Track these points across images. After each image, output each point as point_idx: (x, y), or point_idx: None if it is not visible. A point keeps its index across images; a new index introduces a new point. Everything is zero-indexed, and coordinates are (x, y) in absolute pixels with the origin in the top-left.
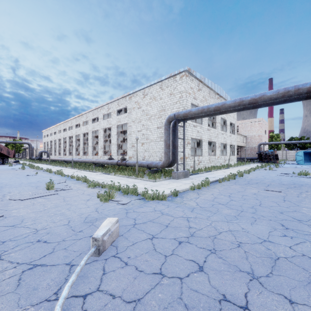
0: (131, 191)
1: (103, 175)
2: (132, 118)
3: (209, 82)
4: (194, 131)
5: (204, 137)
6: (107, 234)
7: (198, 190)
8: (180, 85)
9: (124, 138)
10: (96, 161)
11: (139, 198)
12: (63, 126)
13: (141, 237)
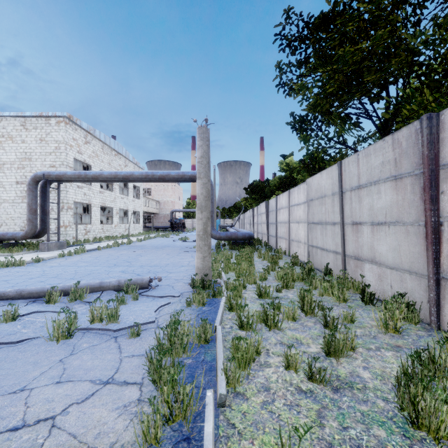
0: None
1: None
2: None
3: (101, 135)
4: (78, 194)
5: (94, 201)
6: None
7: (69, 257)
8: (57, 133)
9: None
10: None
11: None
12: None
13: None
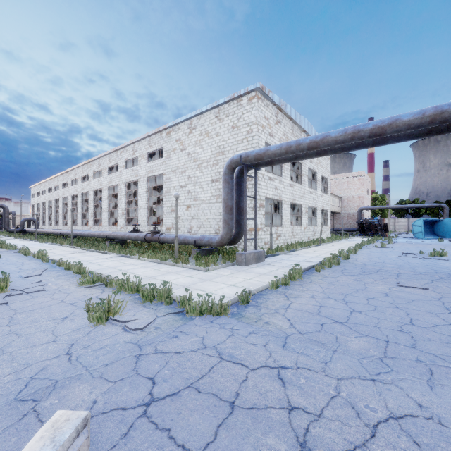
0: (159, 296)
1: (119, 258)
2: (172, 165)
3: (292, 111)
4: (269, 187)
5: (285, 197)
6: None
7: (286, 289)
8: (248, 113)
9: (161, 199)
10: (111, 234)
11: (174, 311)
12: (63, 179)
13: None
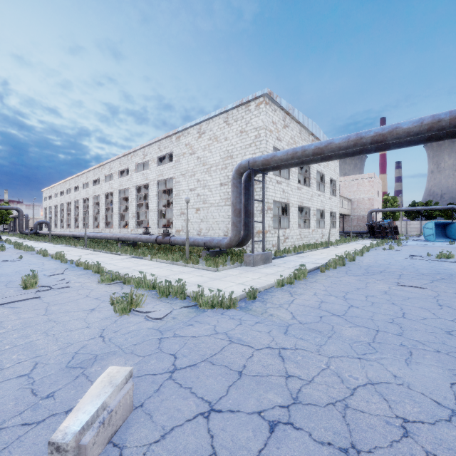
0: (174, 291)
1: (133, 259)
2: (182, 169)
3: (300, 115)
4: (277, 191)
5: (292, 200)
6: (95, 424)
7: (291, 287)
8: (256, 118)
9: (170, 202)
10: (123, 236)
11: (188, 305)
12: (75, 183)
13: (183, 412)
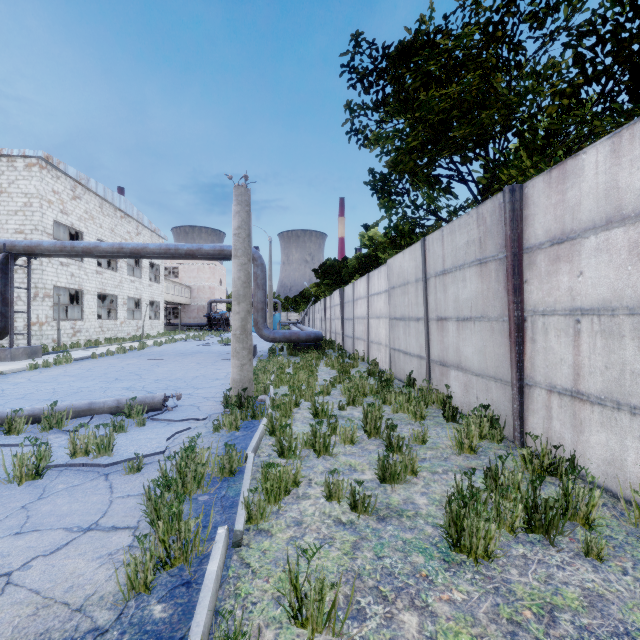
0: None
1: None
2: None
3: (99, 187)
4: (62, 274)
5: (88, 286)
6: None
7: (45, 369)
8: (26, 181)
9: None
10: None
11: None
12: None
13: None
